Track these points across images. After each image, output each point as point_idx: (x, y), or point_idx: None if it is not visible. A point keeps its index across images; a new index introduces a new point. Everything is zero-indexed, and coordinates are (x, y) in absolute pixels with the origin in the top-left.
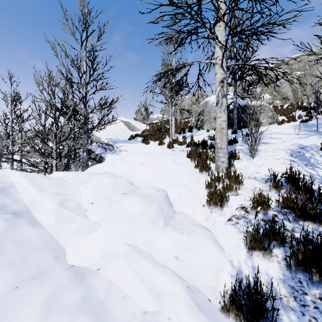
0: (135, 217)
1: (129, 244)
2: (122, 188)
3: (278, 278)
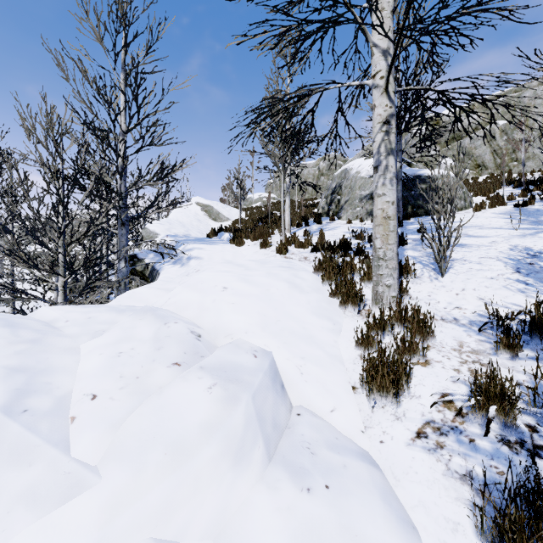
0: (189, 445)
1: (165, 539)
2: (174, 348)
3: None
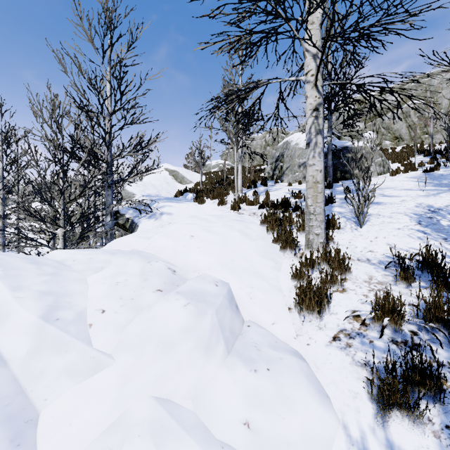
0: (173, 341)
1: (161, 397)
2: (157, 280)
3: None
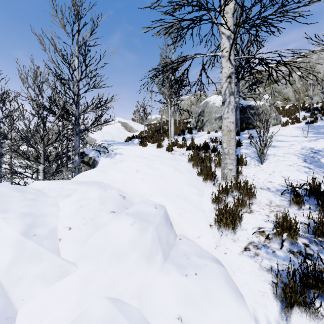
0: (123, 252)
1: (113, 297)
2: (111, 204)
3: None
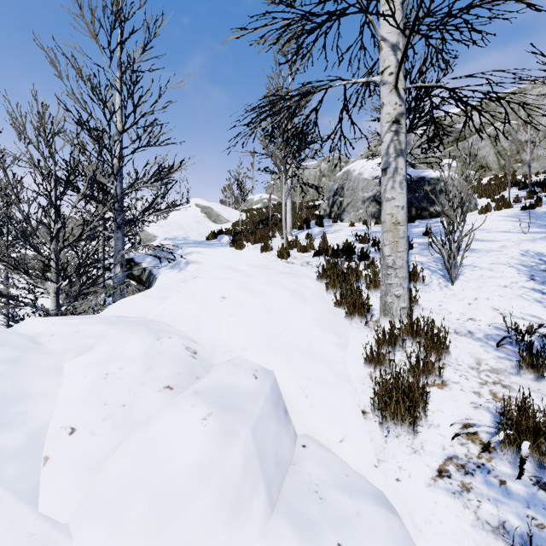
0: (178, 497)
1: None
2: (167, 368)
3: None
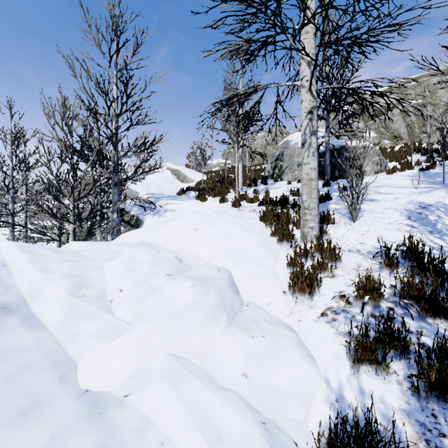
0: (183, 312)
1: (174, 354)
2: (165, 267)
3: (400, 409)
